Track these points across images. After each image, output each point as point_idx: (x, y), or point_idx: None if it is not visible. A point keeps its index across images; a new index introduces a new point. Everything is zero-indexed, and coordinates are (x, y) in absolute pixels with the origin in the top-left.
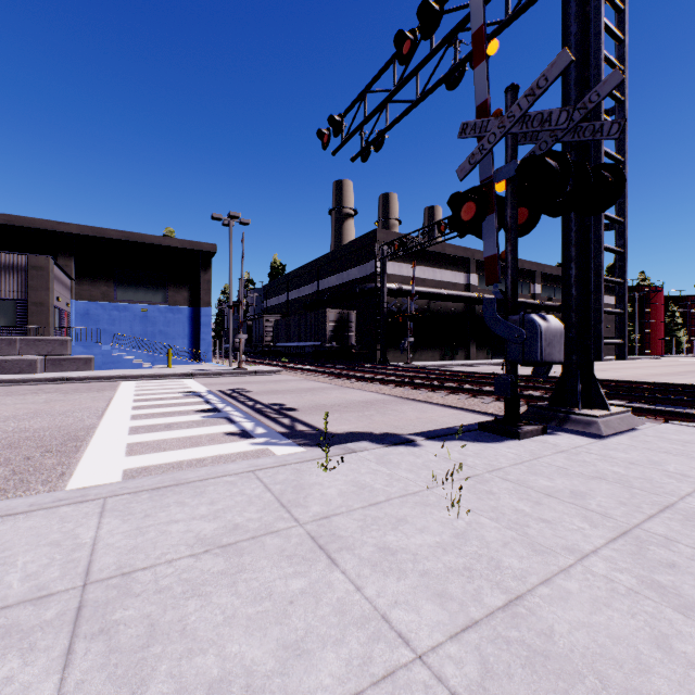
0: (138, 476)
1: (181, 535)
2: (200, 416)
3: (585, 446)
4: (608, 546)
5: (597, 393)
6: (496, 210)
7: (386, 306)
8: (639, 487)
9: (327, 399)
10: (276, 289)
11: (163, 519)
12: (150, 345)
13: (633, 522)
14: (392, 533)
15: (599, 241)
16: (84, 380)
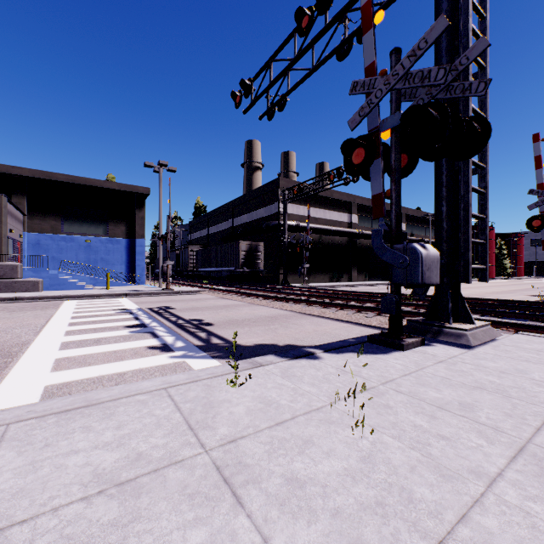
0: (58, 392)
1: (78, 471)
2: (128, 331)
3: (459, 356)
4: (511, 467)
5: (464, 310)
6: (382, 155)
7: (287, 239)
8: (516, 396)
9: (239, 314)
10: (199, 225)
11: (63, 449)
12: (93, 270)
13: (525, 437)
14: (299, 459)
15: (468, 182)
16: (31, 300)
